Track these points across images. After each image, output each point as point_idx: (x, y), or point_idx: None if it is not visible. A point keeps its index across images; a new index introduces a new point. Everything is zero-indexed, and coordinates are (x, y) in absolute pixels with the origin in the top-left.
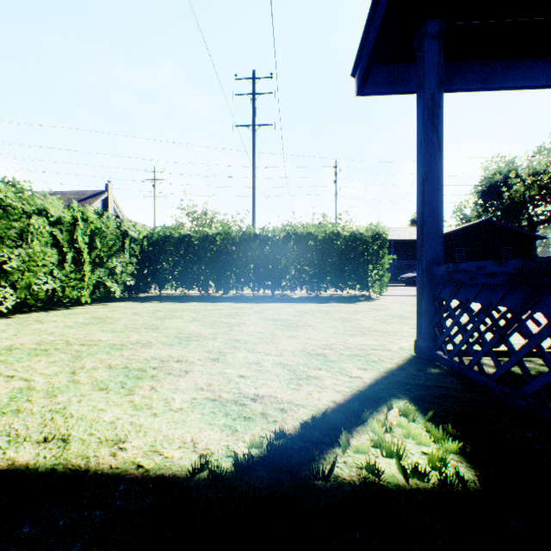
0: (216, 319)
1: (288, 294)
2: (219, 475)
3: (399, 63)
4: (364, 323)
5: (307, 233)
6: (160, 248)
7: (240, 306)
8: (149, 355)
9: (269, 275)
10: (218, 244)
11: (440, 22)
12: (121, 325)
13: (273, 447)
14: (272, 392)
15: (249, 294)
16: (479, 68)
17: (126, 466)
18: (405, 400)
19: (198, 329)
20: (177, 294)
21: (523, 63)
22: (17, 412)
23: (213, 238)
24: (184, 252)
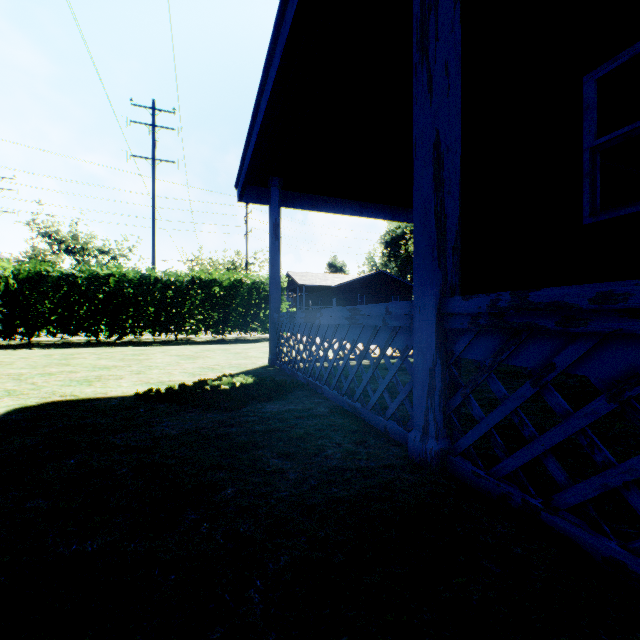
0: (124, 357)
1: (194, 338)
2: (159, 391)
3: (265, 187)
4: (251, 354)
5: (213, 279)
6: (32, 287)
7: (143, 348)
8: (84, 375)
9: (173, 320)
10: (112, 286)
11: (280, 180)
12: (26, 365)
13: (181, 386)
14: (179, 379)
15: (149, 340)
16: (310, 198)
17: (116, 395)
18: (246, 376)
19: (111, 363)
20: (54, 341)
21: (332, 200)
22: (26, 394)
23: (106, 278)
24: (67, 293)
